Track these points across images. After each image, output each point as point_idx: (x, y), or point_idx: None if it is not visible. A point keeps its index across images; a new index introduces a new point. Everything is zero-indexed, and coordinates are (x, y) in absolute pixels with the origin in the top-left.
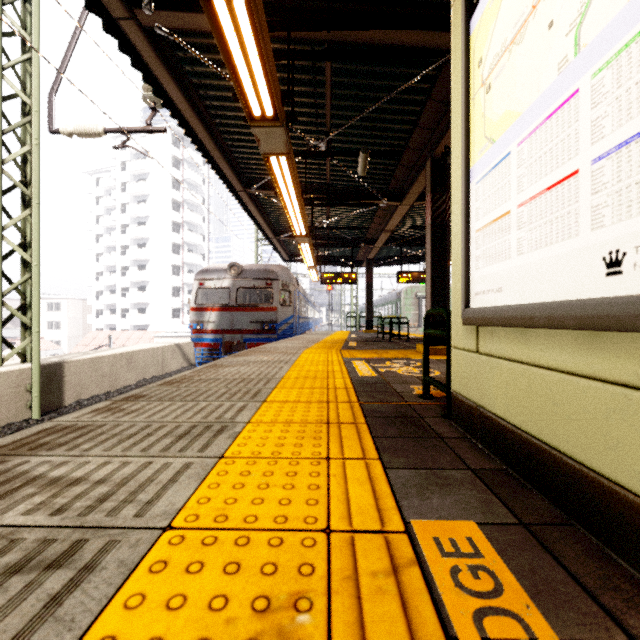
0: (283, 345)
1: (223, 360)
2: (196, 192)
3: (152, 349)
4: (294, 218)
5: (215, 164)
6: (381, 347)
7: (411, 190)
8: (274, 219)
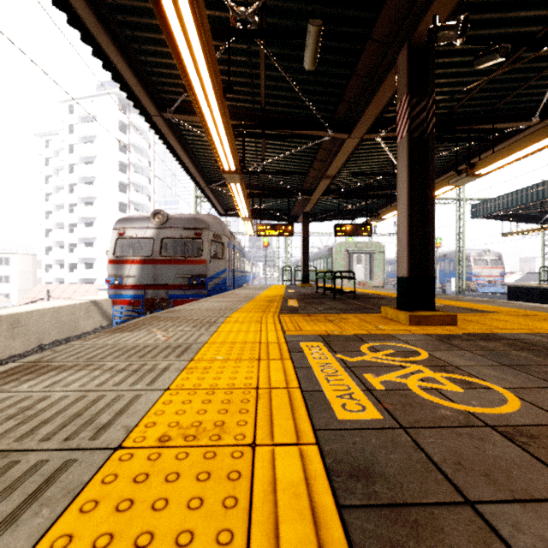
0: (206, 305)
1: (77, 344)
2: (142, 155)
3: (54, 308)
4: (218, 141)
5: (110, 63)
6: (330, 308)
7: (366, 111)
8: (205, 164)
